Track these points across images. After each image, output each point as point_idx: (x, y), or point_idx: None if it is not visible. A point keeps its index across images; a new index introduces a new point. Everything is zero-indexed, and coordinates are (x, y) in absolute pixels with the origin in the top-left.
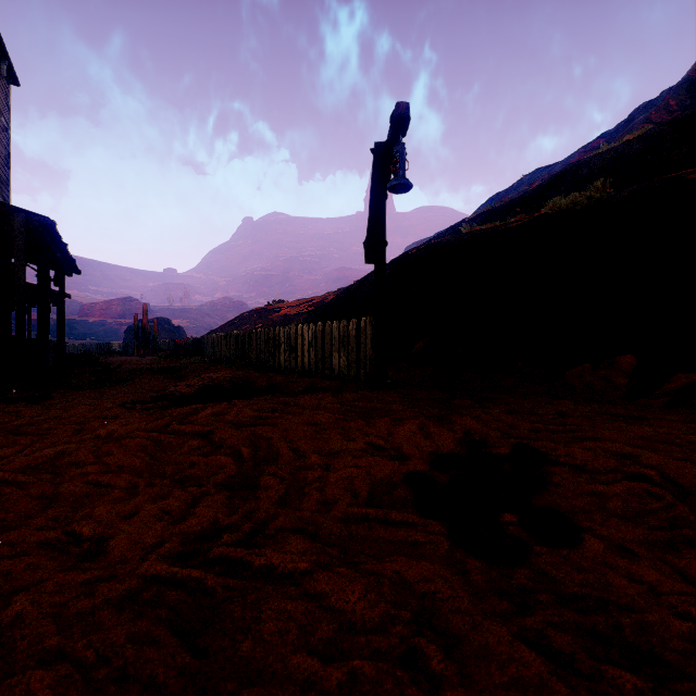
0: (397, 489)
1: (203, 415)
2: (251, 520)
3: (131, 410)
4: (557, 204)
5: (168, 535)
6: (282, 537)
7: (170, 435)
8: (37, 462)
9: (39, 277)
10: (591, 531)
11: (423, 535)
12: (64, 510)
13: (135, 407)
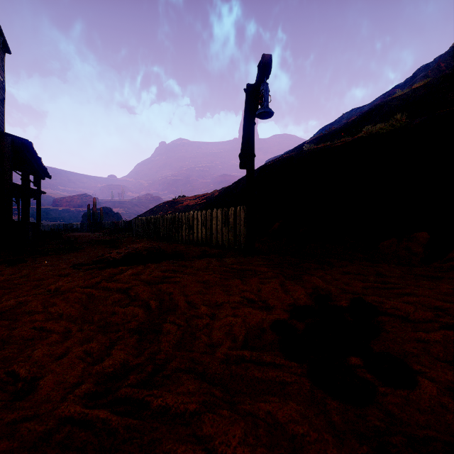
0: (266, 334)
1: (125, 275)
2: (154, 361)
3: (78, 270)
4: (369, 130)
5: (86, 376)
6: (177, 377)
7: (99, 290)
8: (1, 311)
9: (23, 180)
10: (422, 373)
11: (289, 376)
12: (12, 351)
13: (81, 268)
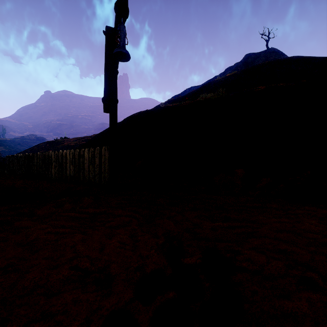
0: None
1: None
2: None
3: None
4: (204, 97)
5: None
6: None
7: None
8: None
9: None
10: None
11: None
12: None
13: None
